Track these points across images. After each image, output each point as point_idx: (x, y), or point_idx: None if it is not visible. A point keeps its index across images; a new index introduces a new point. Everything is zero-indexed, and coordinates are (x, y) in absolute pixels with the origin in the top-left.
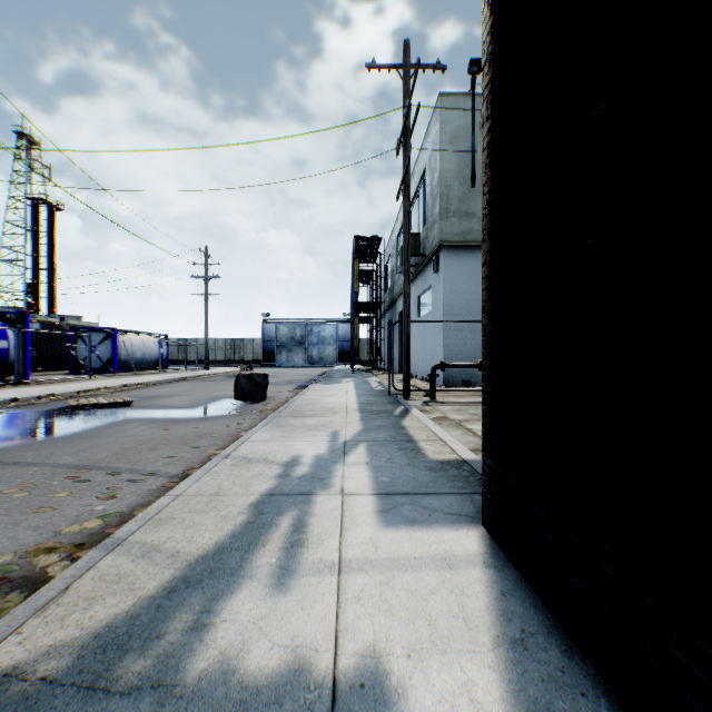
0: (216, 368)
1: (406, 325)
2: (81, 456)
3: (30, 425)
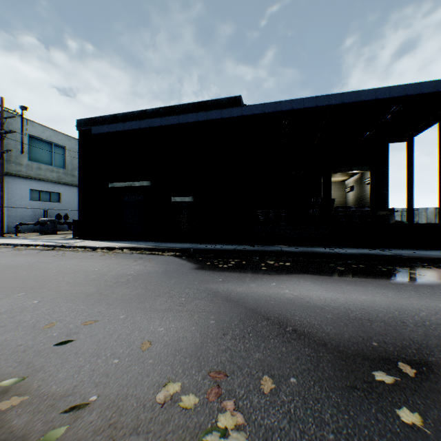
0: None
1: (3, 208)
2: None
3: None
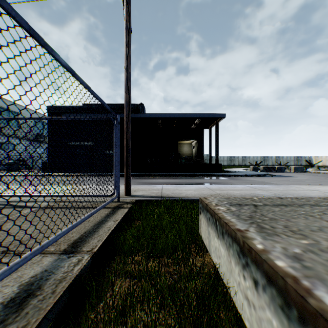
0: None
1: None
2: None
3: None
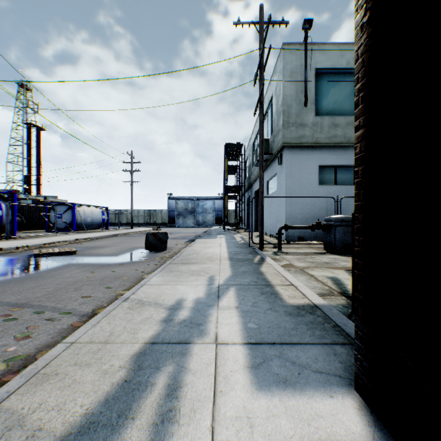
0: (138, 228)
1: (261, 199)
2: (23, 295)
3: (1, 268)
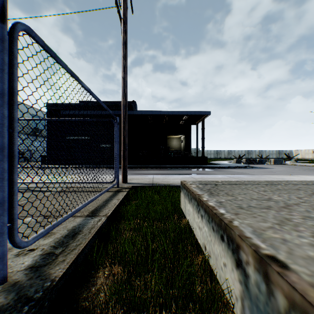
0: None
1: None
2: None
3: None
